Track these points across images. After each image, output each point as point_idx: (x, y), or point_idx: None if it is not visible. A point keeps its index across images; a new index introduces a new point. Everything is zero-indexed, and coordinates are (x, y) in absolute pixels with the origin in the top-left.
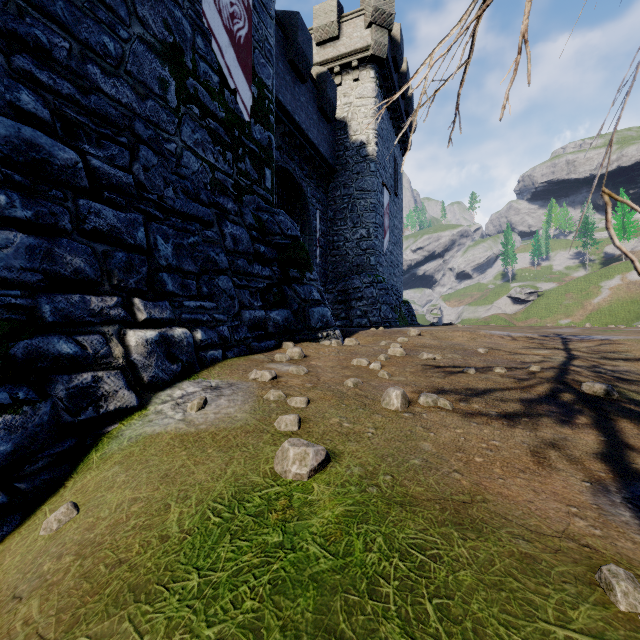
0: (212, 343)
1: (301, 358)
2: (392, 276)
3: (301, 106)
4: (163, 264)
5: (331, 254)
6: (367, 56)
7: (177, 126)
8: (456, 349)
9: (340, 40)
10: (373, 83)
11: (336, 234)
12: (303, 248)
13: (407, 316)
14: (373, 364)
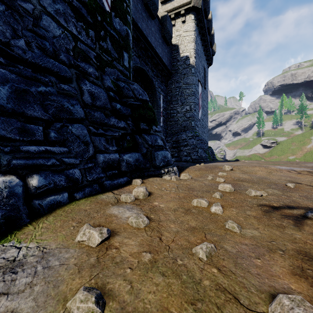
0: (56, 187)
1: (145, 197)
2: (203, 133)
3: (152, 33)
4: None
5: (169, 120)
6: (190, 7)
7: None
8: (268, 183)
9: None
10: (193, 23)
11: (172, 109)
12: (151, 109)
13: (210, 155)
14: (214, 207)
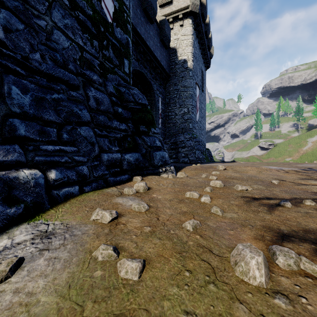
0: (69, 181)
1: (145, 191)
2: (200, 135)
3: (150, 37)
4: (15, 111)
5: (167, 122)
6: (187, 11)
7: (47, 8)
8: (255, 180)
9: (172, 3)
10: (191, 27)
11: (170, 111)
12: (149, 112)
13: (208, 156)
14: (204, 198)
